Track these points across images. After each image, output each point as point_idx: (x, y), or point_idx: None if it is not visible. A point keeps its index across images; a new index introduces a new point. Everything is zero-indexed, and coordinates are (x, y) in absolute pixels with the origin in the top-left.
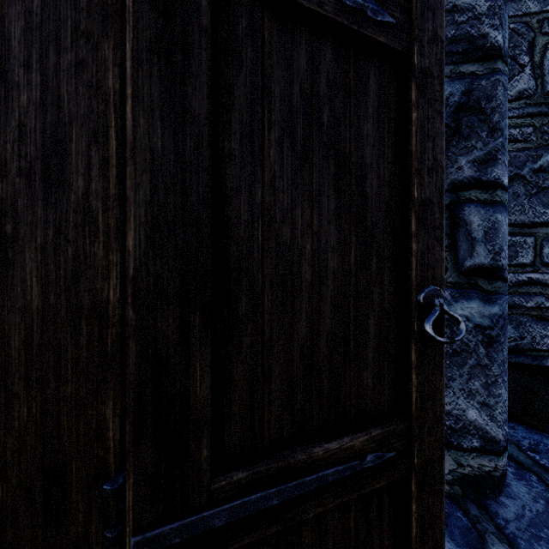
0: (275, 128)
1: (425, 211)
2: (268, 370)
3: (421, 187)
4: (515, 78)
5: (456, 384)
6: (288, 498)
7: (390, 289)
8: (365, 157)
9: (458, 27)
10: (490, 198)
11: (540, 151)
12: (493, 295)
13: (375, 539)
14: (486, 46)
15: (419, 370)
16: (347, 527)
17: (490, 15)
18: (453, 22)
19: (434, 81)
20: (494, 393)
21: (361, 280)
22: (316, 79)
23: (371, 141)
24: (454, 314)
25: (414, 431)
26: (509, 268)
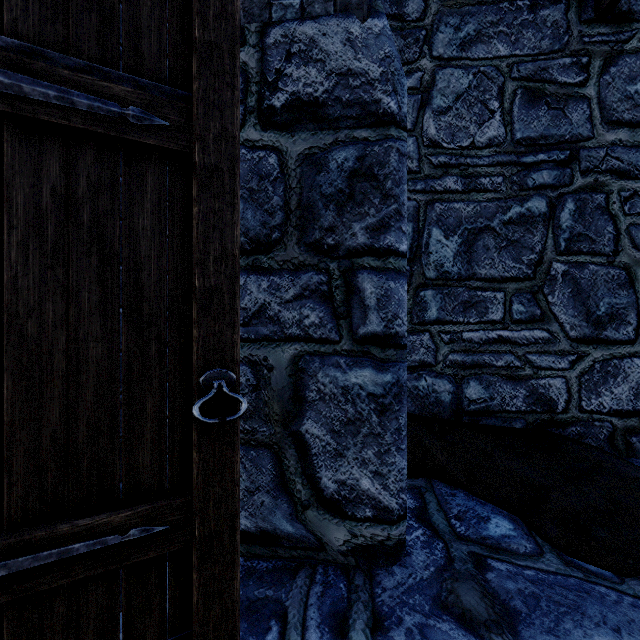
0: (18, 231)
1: (211, 298)
2: (9, 454)
3: (205, 276)
4: (485, 124)
5: (351, 454)
6: (17, 571)
7: (176, 372)
8: (141, 250)
9: (352, 92)
10: (383, 265)
11: (510, 202)
12: (386, 363)
13: (155, 608)
14: (379, 112)
15: (202, 447)
16: (116, 598)
17: (383, 80)
18: (348, 86)
19: (223, 176)
20: (387, 461)
21: (135, 365)
22: (73, 182)
23: (150, 234)
24: (234, 395)
25: (195, 505)
26: (479, 324)
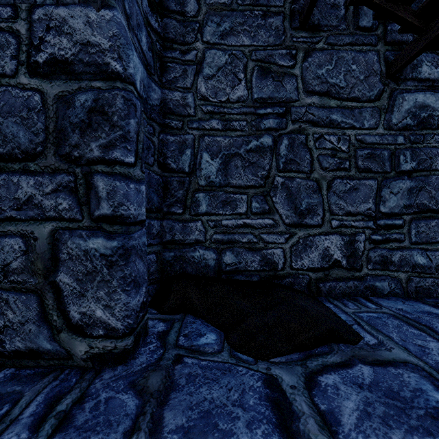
0: None
1: None
2: None
3: None
4: (235, 87)
5: (89, 294)
6: None
7: None
8: None
9: (91, 56)
10: (111, 171)
11: (250, 138)
12: (114, 234)
13: None
14: (109, 71)
15: None
16: None
17: (111, 50)
18: (87, 52)
19: None
20: (114, 298)
21: None
22: None
23: None
24: None
25: None
26: (232, 215)
